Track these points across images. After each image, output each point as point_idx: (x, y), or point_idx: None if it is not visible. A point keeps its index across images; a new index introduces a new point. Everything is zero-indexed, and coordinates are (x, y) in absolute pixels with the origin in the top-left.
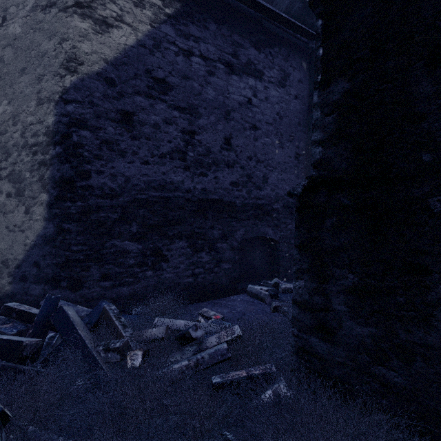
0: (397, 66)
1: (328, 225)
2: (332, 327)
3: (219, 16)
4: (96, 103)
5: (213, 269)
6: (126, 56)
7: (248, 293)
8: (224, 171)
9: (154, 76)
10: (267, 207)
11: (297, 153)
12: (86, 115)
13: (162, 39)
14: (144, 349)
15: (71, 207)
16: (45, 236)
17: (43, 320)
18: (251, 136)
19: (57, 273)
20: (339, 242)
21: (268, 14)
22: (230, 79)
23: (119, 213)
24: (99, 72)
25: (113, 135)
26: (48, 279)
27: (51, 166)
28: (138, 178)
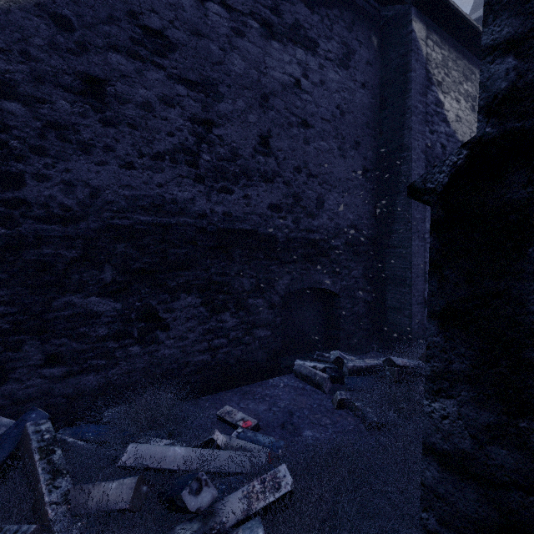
0: None
1: None
2: None
3: None
4: (34, 55)
5: (243, 339)
6: None
7: (295, 373)
8: (259, 188)
9: (144, 23)
10: (323, 244)
11: (364, 167)
12: (15, 74)
13: None
14: None
15: None
16: None
17: None
18: (299, 137)
19: None
20: None
21: None
22: (268, 46)
23: (79, 249)
24: (41, 1)
25: (68, 114)
26: None
27: None
28: (115, 190)
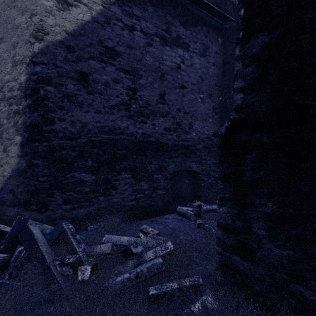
0: (314, 17)
1: (248, 160)
2: (252, 248)
3: (155, 0)
4: (59, 65)
5: (151, 195)
6: (83, 29)
7: (177, 212)
8: (159, 120)
9: (105, 45)
10: (192, 147)
11: (214, 106)
12: (51, 74)
13: (112, 17)
14: (92, 264)
15: (39, 147)
16: (19, 169)
17: (13, 237)
18: (180, 93)
19: (28, 198)
20: (258, 175)
21: (193, 1)
22: (164, 49)
23: (77, 151)
24: (61, 40)
25: (72, 90)
26: (21, 203)
27: (23, 114)
28: (93, 124)
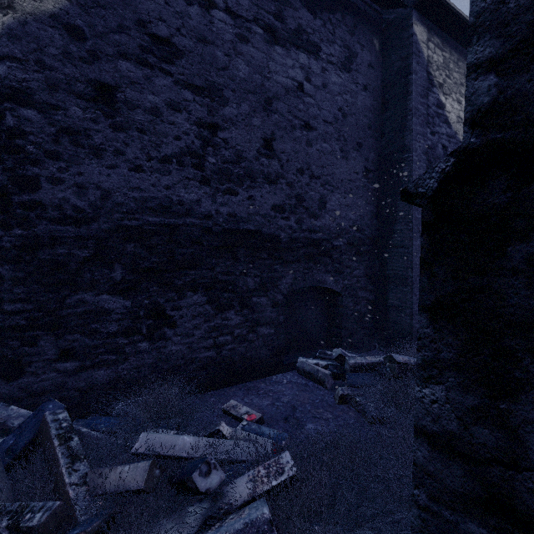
0: None
1: (516, 260)
2: (530, 511)
3: None
4: (49, 64)
5: (247, 336)
6: None
7: (298, 370)
8: (262, 189)
9: (152, 31)
10: (325, 244)
11: (366, 168)
12: (31, 83)
13: None
14: (90, 533)
15: (3, 238)
16: None
17: None
18: (302, 139)
19: None
20: None
21: None
22: (272, 51)
23: (91, 248)
24: (55, 13)
25: (80, 120)
26: None
27: None
28: (125, 192)
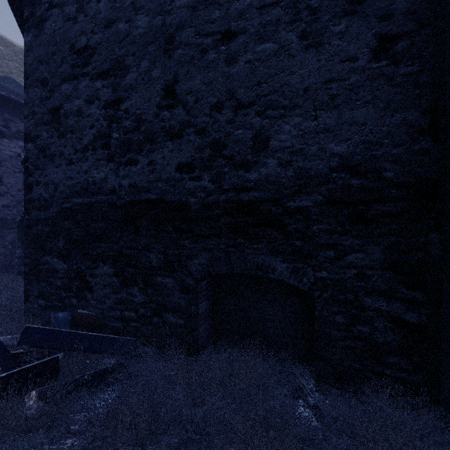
0: None
1: None
2: None
3: None
4: None
5: None
6: None
7: None
8: None
9: None
10: None
11: None
12: None
13: None
14: None
15: None
16: None
17: None
18: (21, 177)
19: None
20: None
21: None
22: (2, 141)
23: None
24: None
25: None
26: None
27: None
28: None
